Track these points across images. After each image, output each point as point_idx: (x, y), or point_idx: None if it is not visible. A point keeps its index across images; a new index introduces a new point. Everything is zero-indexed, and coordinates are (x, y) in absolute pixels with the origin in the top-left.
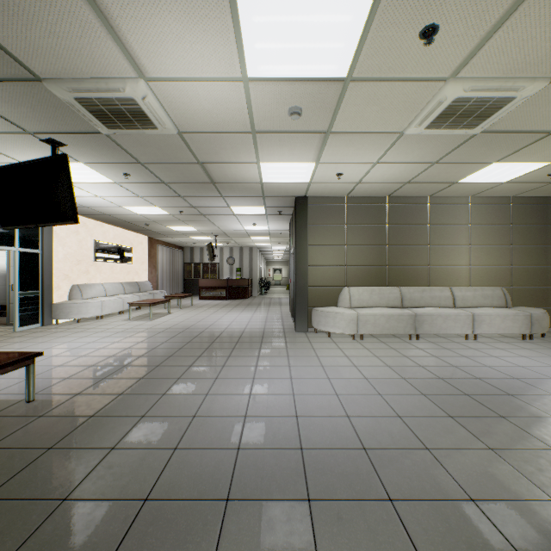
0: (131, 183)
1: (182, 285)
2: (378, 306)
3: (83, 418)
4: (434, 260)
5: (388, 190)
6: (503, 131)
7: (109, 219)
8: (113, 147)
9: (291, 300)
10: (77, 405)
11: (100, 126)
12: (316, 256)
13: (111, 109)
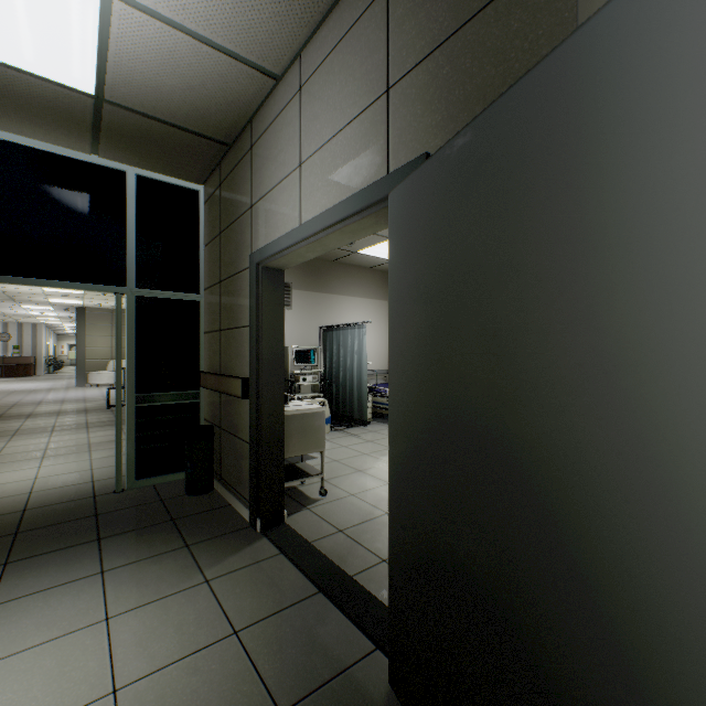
0: None
1: None
2: None
3: None
4: None
5: None
6: None
7: None
8: None
9: None
10: None
11: None
12: (92, 342)
13: None
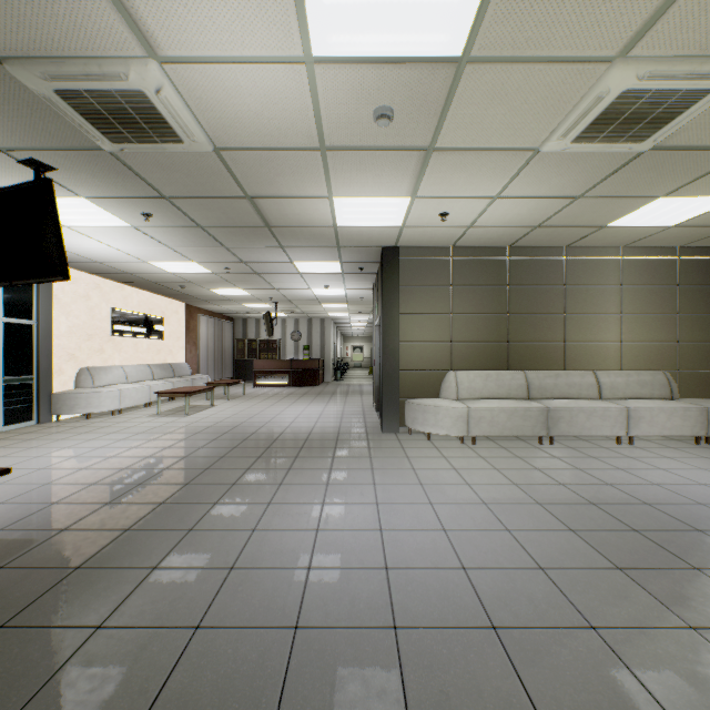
0: (155, 228)
1: (231, 368)
2: (495, 398)
3: (63, 572)
4: (572, 334)
5: (510, 238)
6: (683, 147)
7: (131, 279)
8: (123, 173)
9: (376, 389)
10: (58, 549)
11: (99, 137)
12: (410, 328)
13: (112, 110)
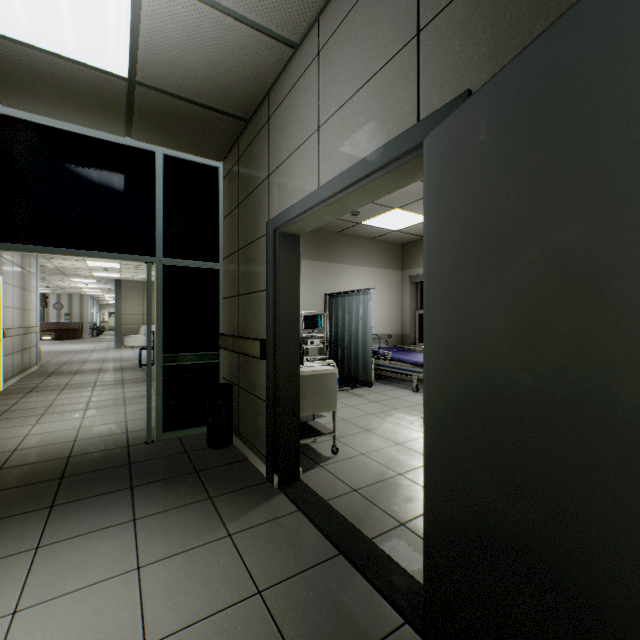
0: None
1: None
2: None
3: None
4: None
5: None
6: None
7: None
8: None
9: None
10: None
11: None
12: (127, 310)
13: None
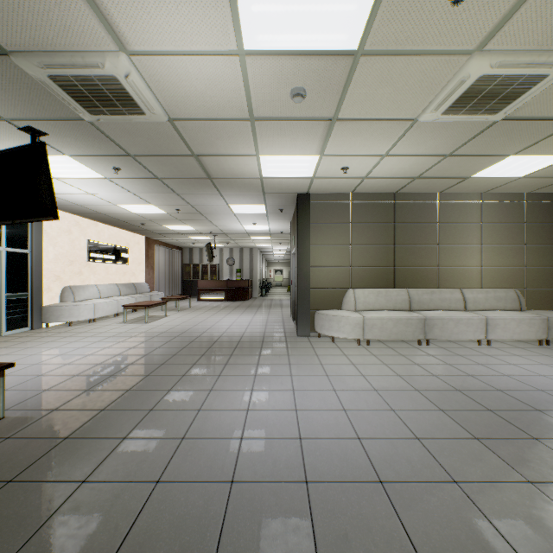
0: (122, 179)
1: (180, 286)
2: (385, 309)
3: (55, 441)
4: (443, 260)
5: (396, 186)
6: (527, 117)
7: (103, 217)
8: (99, 137)
9: (292, 303)
10: (51, 424)
11: (81, 110)
12: (319, 256)
13: (91, 90)
